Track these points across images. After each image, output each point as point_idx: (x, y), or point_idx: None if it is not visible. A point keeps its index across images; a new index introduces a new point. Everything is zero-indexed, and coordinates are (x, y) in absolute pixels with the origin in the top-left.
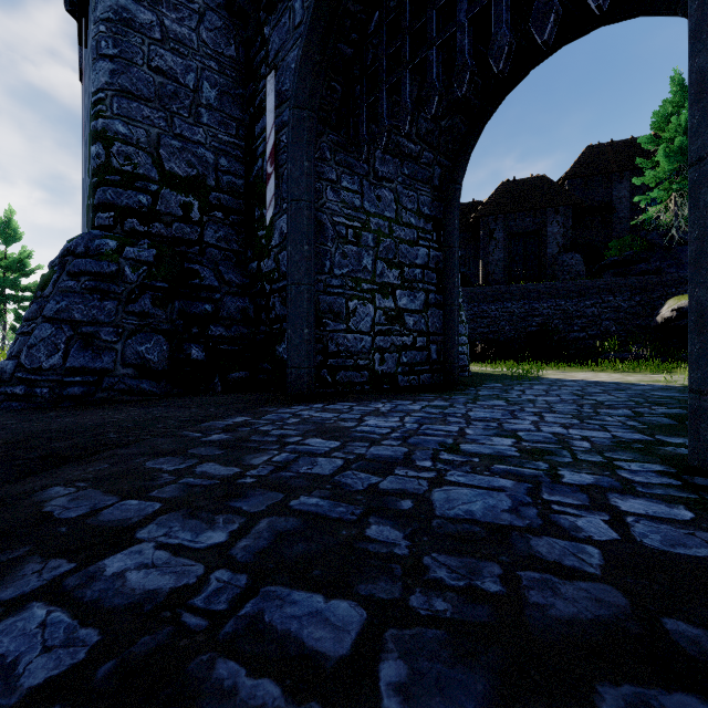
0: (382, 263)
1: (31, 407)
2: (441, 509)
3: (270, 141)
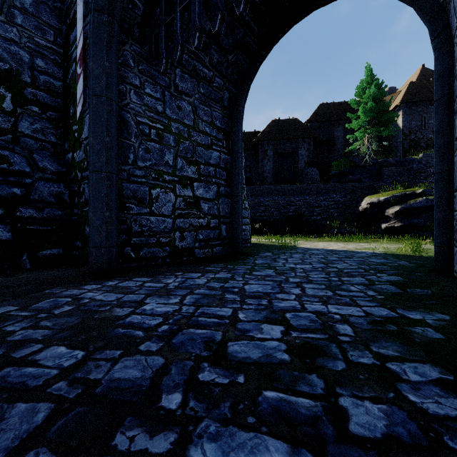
0: (182, 160)
1: None
2: None
3: (79, 45)
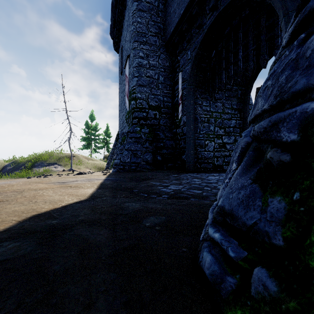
0: (217, 128)
1: (125, 171)
2: (218, 187)
3: (180, 93)
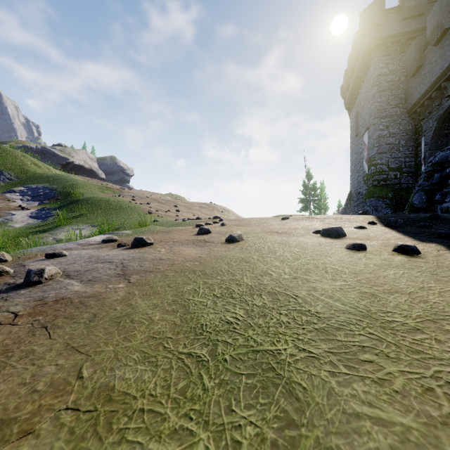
0: None
1: None
2: None
3: (422, 155)
